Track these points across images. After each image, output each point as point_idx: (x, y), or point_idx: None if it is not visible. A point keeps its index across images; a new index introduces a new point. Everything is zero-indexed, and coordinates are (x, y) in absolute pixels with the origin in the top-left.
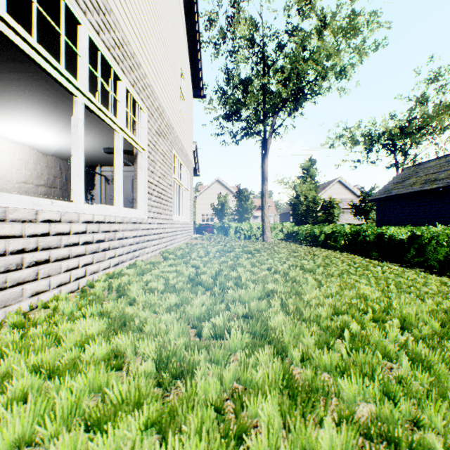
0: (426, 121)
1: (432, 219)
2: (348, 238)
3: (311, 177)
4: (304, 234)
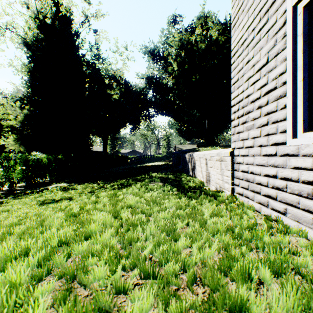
0: None
1: None
2: None
3: None
4: None
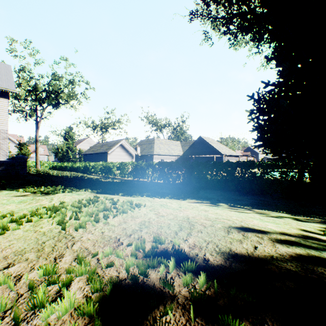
0: (106, 127)
1: (92, 161)
2: (69, 167)
3: (71, 137)
4: (58, 167)
